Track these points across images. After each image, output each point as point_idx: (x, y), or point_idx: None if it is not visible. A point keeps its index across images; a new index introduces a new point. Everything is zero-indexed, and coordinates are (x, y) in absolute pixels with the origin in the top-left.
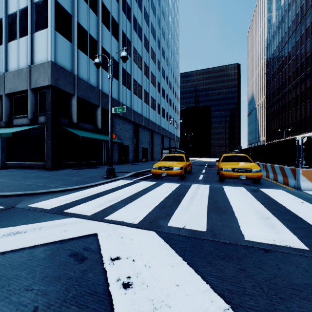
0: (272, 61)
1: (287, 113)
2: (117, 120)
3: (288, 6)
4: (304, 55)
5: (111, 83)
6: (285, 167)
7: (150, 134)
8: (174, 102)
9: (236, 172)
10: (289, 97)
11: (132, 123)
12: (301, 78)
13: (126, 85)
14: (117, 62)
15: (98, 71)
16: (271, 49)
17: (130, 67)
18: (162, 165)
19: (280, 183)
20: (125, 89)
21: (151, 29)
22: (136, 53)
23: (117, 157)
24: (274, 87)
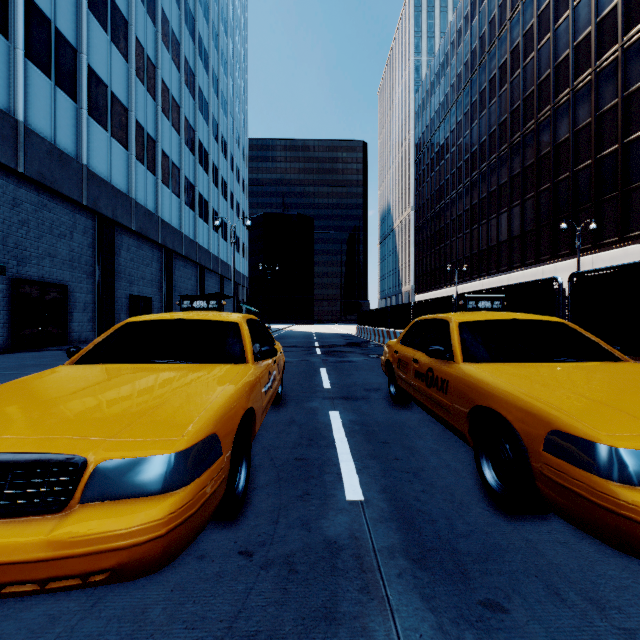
0: (428, 138)
1: (456, 239)
2: (2, 185)
3: (457, 35)
4: (487, 129)
5: None
6: None
7: (161, 258)
8: (234, 192)
9: None
10: (460, 209)
11: (88, 213)
12: (481, 172)
13: (51, 72)
14: None
15: None
16: (425, 117)
17: (74, 23)
18: None
19: None
20: (46, 87)
21: None
22: None
23: (2, 324)
24: (431, 188)
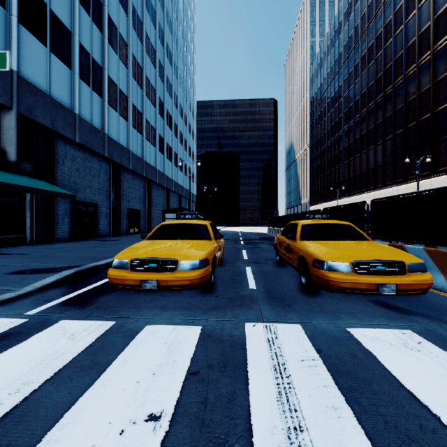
0: (319, 97)
1: (338, 167)
2: (68, 149)
3: (339, 26)
4: (359, 91)
5: None
6: None
7: (145, 185)
8: (187, 139)
9: (367, 273)
10: (341, 146)
11: (107, 161)
12: (355, 121)
13: (90, 83)
14: (67, 29)
15: (9, 28)
16: (317, 82)
17: (101, 52)
18: (143, 253)
19: (438, 289)
20: (88, 92)
21: (148, 4)
22: (116, 32)
23: (68, 226)
24: (321, 132)
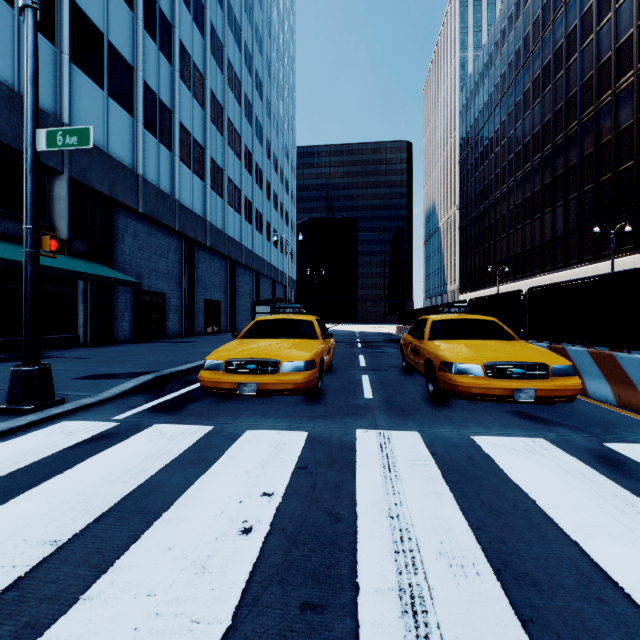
0: (472, 138)
1: (500, 239)
2: (129, 222)
3: (501, 35)
4: (530, 130)
5: (36, 30)
6: (626, 357)
7: (227, 268)
8: (284, 202)
9: (501, 377)
10: (503, 209)
11: (178, 236)
12: (525, 172)
13: (157, 133)
14: (128, 64)
15: (59, 70)
16: (469, 117)
17: (170, 91)
18: (239, 353)
19: (602, 402)
20: (154, 145)
21: (230, 19)
22: (189, 62)
23: (129, 323)
24: (475, 188)
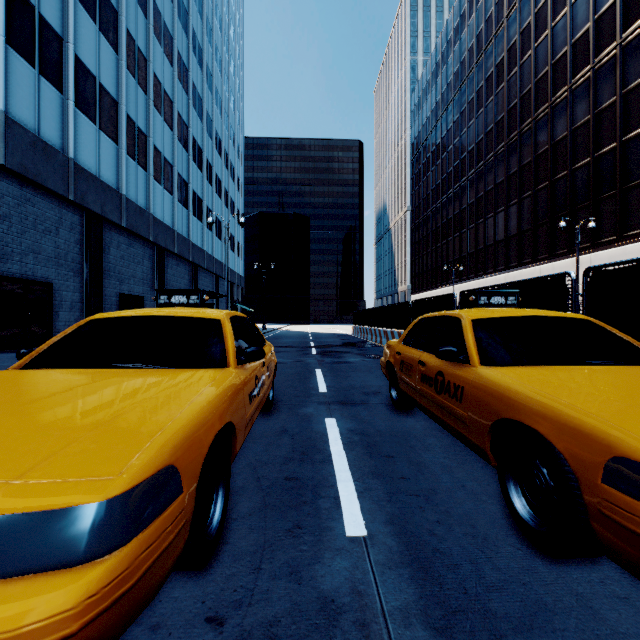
0: (424, 137)
1: (453, 239)
2: None
3: (453, 33)
4: (484, 128)
5: None
6: None
7: (153, 257)
8: (229, 190)
9: None
10: (456, 208)
11: (75, 208)
12: (478, 171)
13: (35, 60)
14: None
15: None
16: (421, 116)
17: (60, 10)
18: None
19: None
20: (29, 75)
21: None
22: None
23: None
24: (427, 187)
